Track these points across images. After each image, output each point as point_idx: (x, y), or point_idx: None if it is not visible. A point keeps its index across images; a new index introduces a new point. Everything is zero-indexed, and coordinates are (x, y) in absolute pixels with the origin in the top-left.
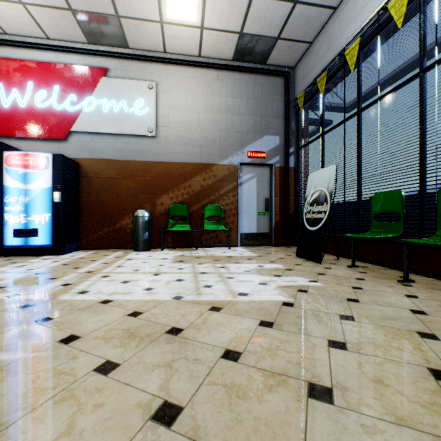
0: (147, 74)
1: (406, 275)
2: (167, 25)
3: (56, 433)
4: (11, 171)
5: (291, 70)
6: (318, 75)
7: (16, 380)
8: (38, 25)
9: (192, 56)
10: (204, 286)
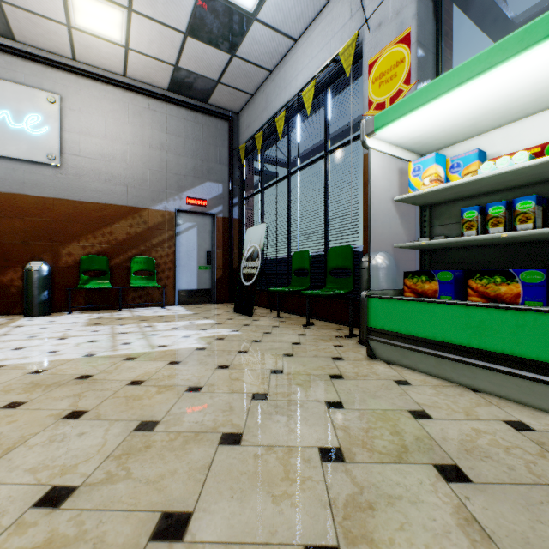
0: (45, 81)
1: (308, 320)
2: (77, 31)
3: None
4: None
5: (235, 115)
6: (257, 131)
7: None
8: None
9: (115, 73)
10: (123, 343)
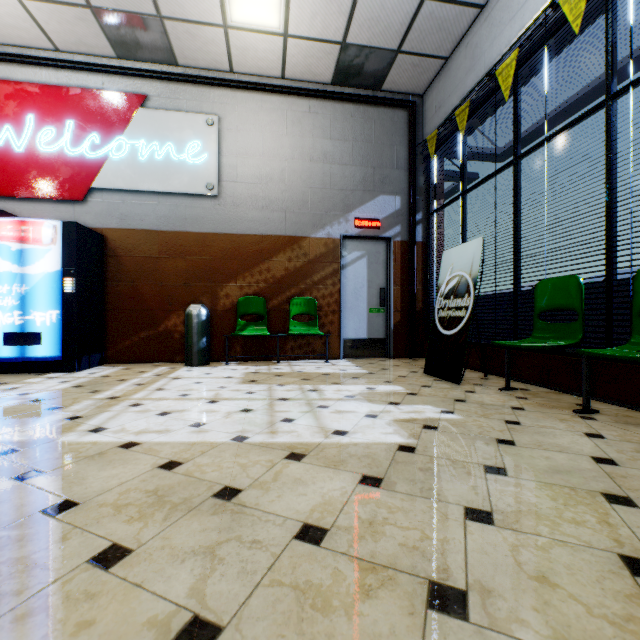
0: (204, 103)
1: (586, 402)
2: (233, 31)
3: None
4: None
5: (417, 99)
6: (457, 106)
7: None
8: (42, 30)
9: (272, 77)
10: (283, 420)
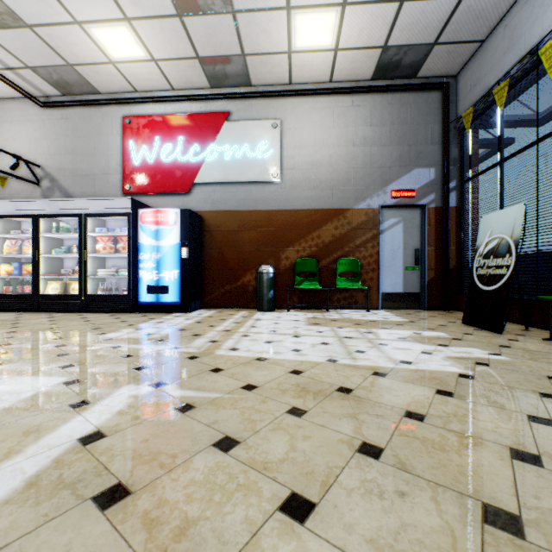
0: (270, 111)
1: None
2: (295, 55)
3: (284, 449)
4: (145, 229)
5: (451, 80)
6: (495, 84)
7: (228, 412)
8: (166, 79)
9: (322, 82)
10: (356, 351)
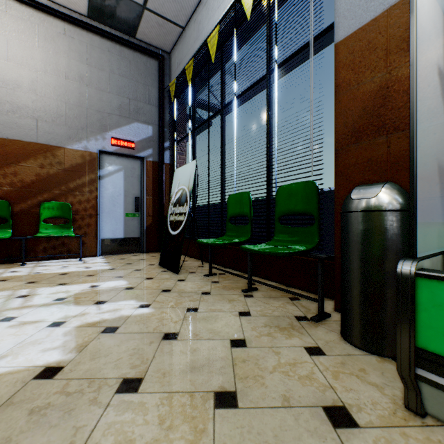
0: None
1: (250, 283)
2: None
3: None
4: None
5: (166, 55)
6: (188, 63)
7: None
8: None
9: None
10: None
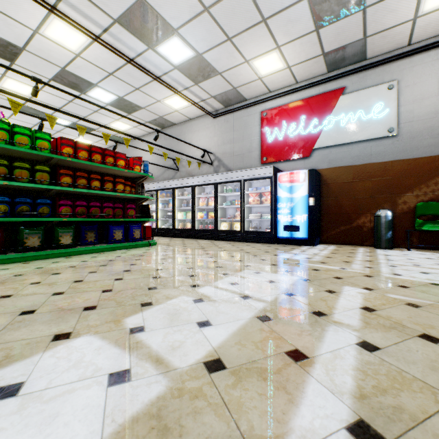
0: (385, 76)
1: None
2: (420, 18)
3: None
4: (281, 186)
5: None
6: None
7: None
8: (293, 77)
9: None
10: None
